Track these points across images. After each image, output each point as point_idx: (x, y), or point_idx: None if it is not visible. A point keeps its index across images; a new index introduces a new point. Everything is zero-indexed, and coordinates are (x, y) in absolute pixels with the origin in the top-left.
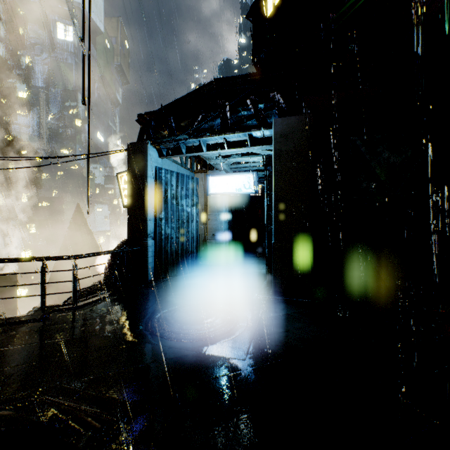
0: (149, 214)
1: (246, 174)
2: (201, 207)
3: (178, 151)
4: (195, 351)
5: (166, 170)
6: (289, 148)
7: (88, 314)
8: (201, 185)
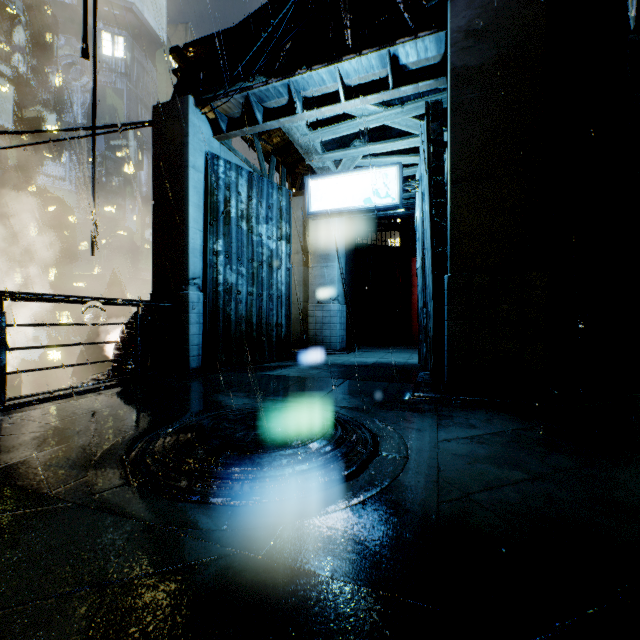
0: (192, 239)
1: (381, 169)
2: (297, 256)
3: (250, 121)
4: (231, 545)
5: (228, 163)
6: (487, 59)
7: (10, 423)
8: (297, 217)
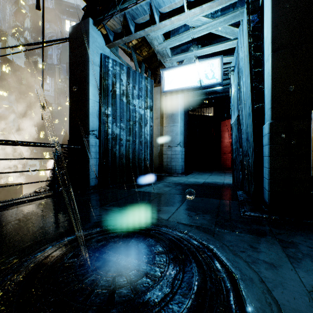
0: (91, 106)
1: (209, 60)
2: (157, 120)
3: (127, 34)
4: None
5: (115, 61)
6: None
7: None
8: (157, 98)
